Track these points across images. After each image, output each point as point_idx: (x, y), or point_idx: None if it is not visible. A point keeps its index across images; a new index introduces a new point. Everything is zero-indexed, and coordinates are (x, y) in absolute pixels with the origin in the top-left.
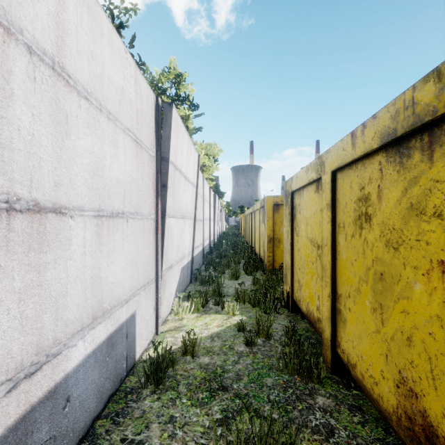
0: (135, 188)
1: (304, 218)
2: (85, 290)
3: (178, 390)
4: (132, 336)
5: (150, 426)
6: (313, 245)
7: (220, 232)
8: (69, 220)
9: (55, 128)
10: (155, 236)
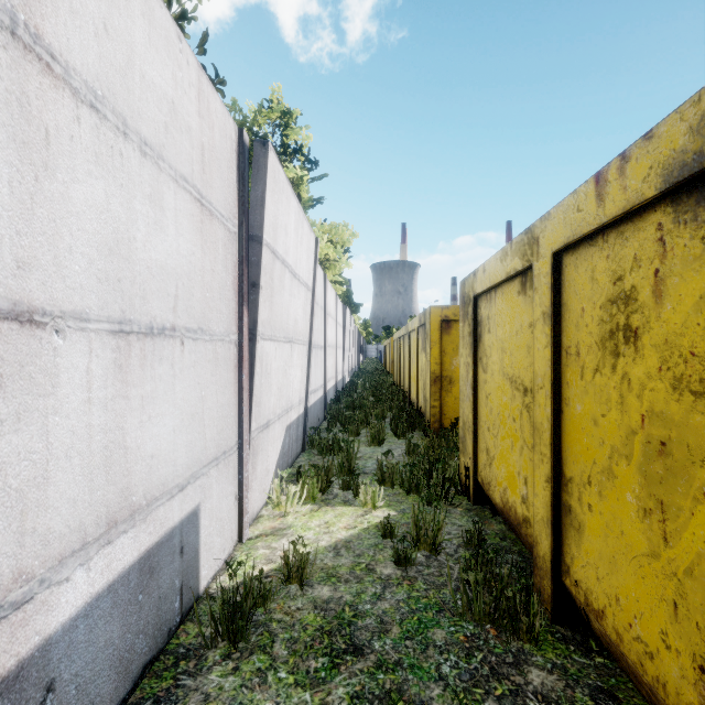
0: (199, 286)
1: (498, 341)
2: (91, 471)
3: (272, 652)
4: (192, 550)
5: None
6: (514, 388)
7: (352, 368)
8: (54, 336)
9: (18, 154)
10: (238, 372)
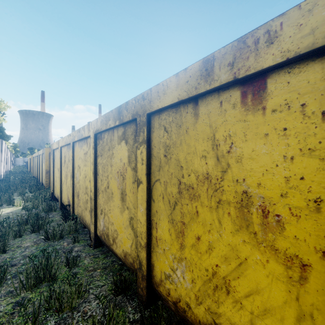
0: None
1: (57, 161)
2: None
3: None
4: None
5: None
6: (58, 171)
7: (6, 171)
8: None
9: None
10: None
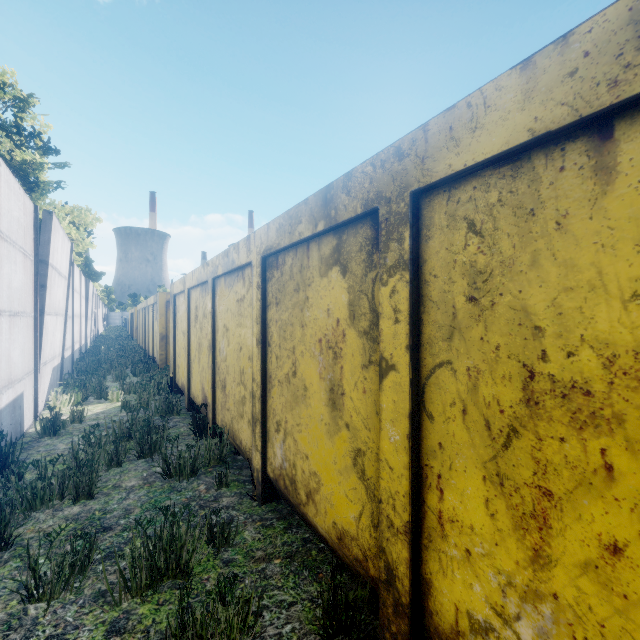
0: (24, 292)
1: (181, 317)
2: (6, 362)
3: (73, 434)
4: (22, 410)
5: (57, 445)
6: (184, 336)
7: (94, 335)
8: (2, 318)
9: None
10: (34, 332)
